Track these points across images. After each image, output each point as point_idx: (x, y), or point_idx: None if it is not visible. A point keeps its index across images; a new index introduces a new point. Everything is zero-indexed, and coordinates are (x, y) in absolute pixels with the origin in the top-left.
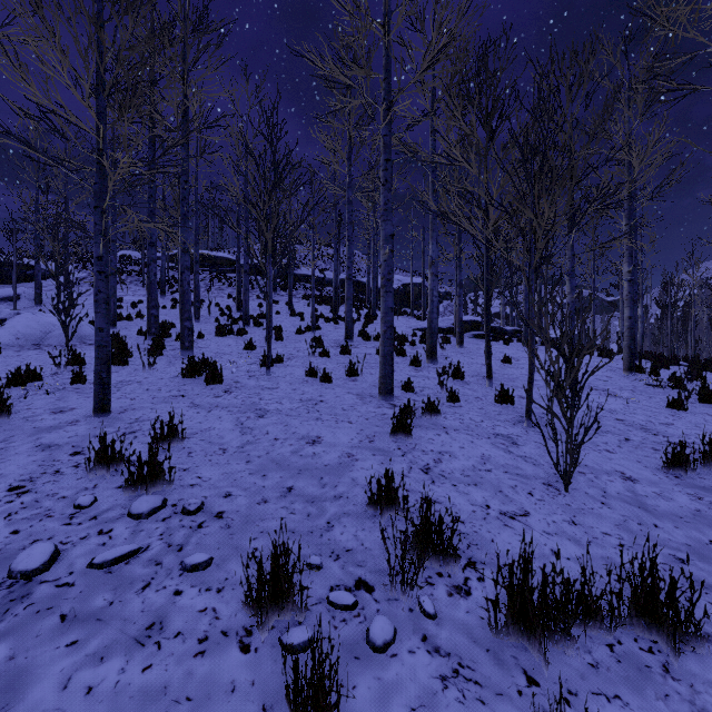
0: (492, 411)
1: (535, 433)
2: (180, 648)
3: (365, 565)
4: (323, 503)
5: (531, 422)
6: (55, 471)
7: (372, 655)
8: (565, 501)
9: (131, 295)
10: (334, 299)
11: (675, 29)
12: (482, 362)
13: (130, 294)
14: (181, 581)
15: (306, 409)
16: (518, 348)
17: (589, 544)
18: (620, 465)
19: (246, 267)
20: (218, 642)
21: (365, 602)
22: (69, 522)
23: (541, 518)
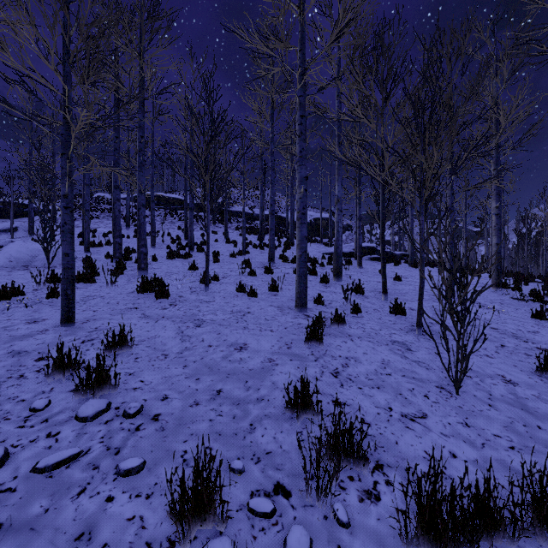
0: (388, 320)
1: (425, 340)
2: None
3: (283, 469)
4: (247, 405)
5: (421, 330)
6: (19, 375)
7: None
8: (457, 403)
9: (103, 227)
10: (260, 230)
11: None
12: (377, 279)
13: (102, 226)
14: (114, 486)
15: (236, 320)
16: (406, 268)
17: (483, 446)
18: (500, 369)
19: (191, 205)
20: None
21: (283, 508)
22: (23, 424)
23: (437, 420)
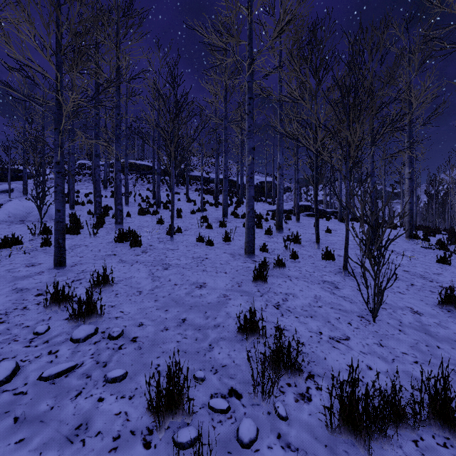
0: (320, 265)
1: (350, 280)
2: (99, 444)
3: (235, 377)
4: (206, 330)
5: (346, 272)
6: (23, 307)
7: (240, 450)
8: (374, 329)
9: (85, 189)
10: (215, 191)
11: (453, 0)
12: (312, 232)
13: (84, 188)
14: (104, 390)
15: (196, 264)
16: (336, 223)
17: (393, 361)
18: (409, 303)
19: (158, 170)
20: (127, 440)
21: (235, 406)
22: (29, 345)
23: (358, 342)
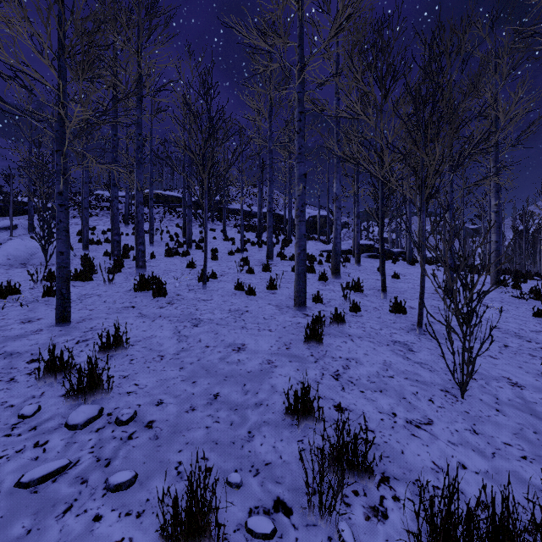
0: (388, 319)
1: (427, 340)
2: None
3: (283, 482)
4: (245, 411)
5: (422, 330)
6: (10, 378)
7: None
8: (463, 408)
9: (102, 225)
10: (258, 228)
11: None
12: (376, 277)
13: (102, 224)
14: (103, 503)
15: (234, 319)
16: (404, 266)
17: (493, 456)
18: (505, 371)
19: (189, 203)
20: None
21: (283, 528)
22: (10, 433)
23: (444, 427)
